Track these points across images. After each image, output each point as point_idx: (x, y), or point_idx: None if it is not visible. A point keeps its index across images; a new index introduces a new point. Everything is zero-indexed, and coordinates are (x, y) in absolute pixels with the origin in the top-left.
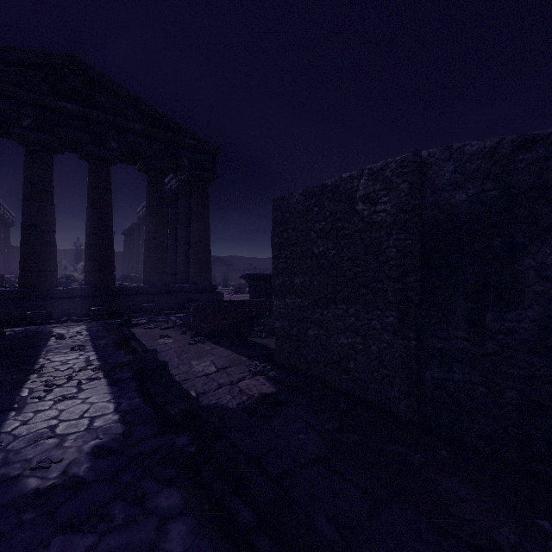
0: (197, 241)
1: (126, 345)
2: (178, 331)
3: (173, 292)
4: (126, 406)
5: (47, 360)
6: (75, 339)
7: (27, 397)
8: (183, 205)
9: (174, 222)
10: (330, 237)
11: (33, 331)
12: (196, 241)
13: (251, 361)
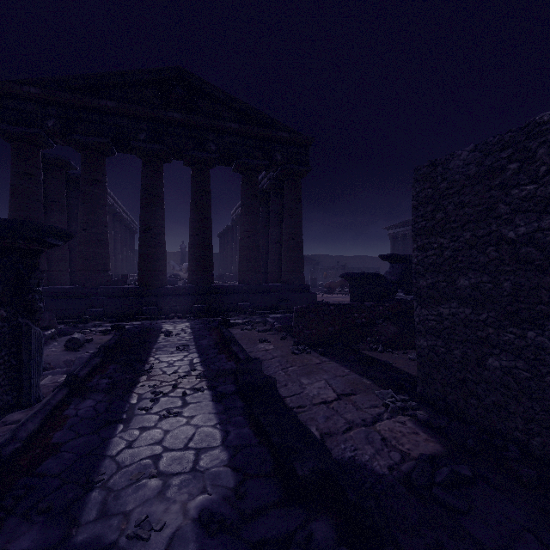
0: (289, 238)
1: (226, 348)
2: (277, 335)
3: (266, 292)
4: (234, 439)
5: (156, 360)
6: (180, 337)
7: (135, 405)
8: (274, 203)
9: (265, 221)
10: (549, 209)
11: (147, 326)
12: (288, 238)
13: (379, 388)
